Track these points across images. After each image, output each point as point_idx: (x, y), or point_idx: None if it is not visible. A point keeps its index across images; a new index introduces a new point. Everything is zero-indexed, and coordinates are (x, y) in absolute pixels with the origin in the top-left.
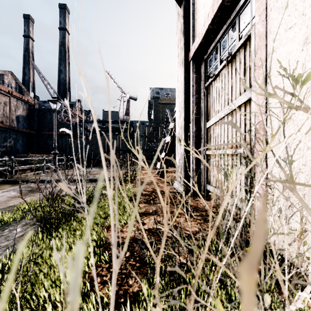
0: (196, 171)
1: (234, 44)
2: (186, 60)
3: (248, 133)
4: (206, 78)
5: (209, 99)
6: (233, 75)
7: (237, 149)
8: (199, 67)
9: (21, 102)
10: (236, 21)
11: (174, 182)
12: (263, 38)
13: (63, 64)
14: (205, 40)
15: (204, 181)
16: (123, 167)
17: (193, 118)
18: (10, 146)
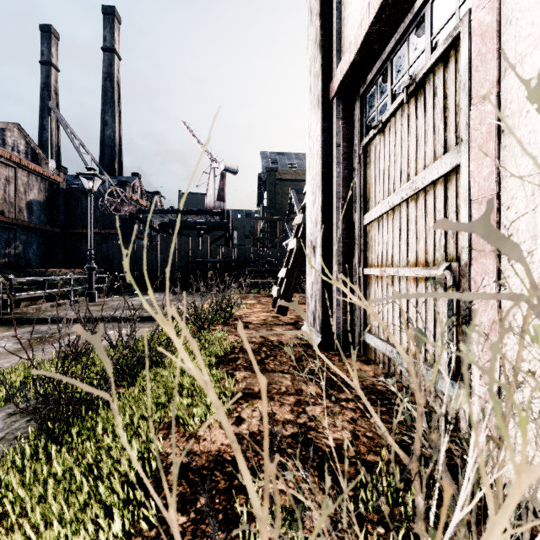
0: (344, 306)
1: (422, 60)
2: (325, 96)
3: (452, 237)
4: (364, 130)
5: (370, 169)
6: (420, 120)
7: (429, 270)
8: (350, 110)
9: (36, 177)
10: (425, 14)
11: (302, 323)
12: (491, 37)
13: (110, 112)
14: (362, 56)
15: (359, 326)
16: (208, 296)
17: (339, 206)
18: (17, 255)
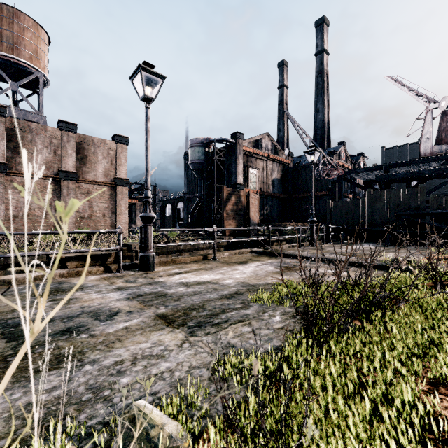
0: None
1: None
2: None
3: None
4: None
5: None
6: None
7: None
8: None
9: (276, 163)
10: None
11: None
12: None
13: (321, 100)
14: None
15: None
16: None
17: None
18: (267, 214)
